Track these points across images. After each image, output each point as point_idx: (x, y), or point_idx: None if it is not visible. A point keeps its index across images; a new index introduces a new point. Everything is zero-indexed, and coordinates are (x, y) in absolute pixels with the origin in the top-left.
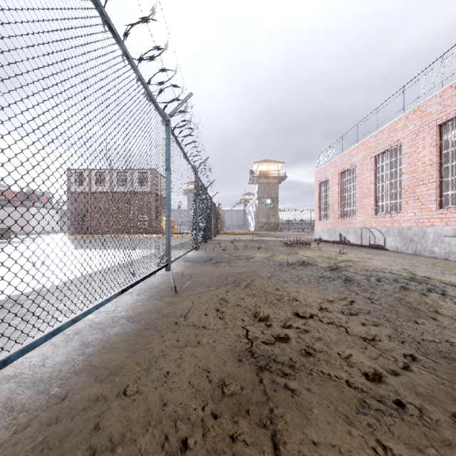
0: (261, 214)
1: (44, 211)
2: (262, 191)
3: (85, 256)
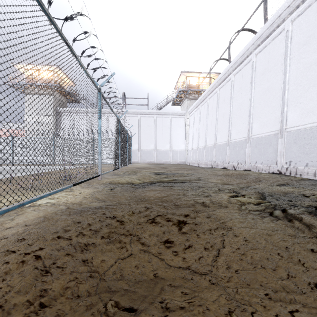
0: None
1: None
2: None
3: None
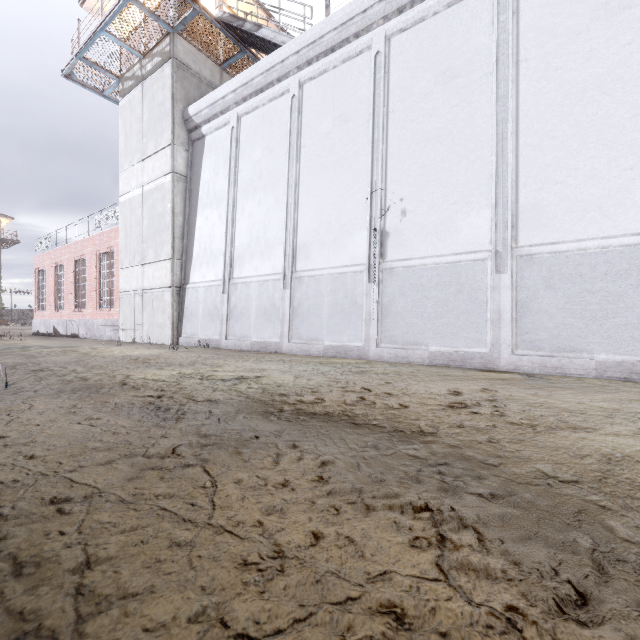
0: None
1: None
2: None
3: None
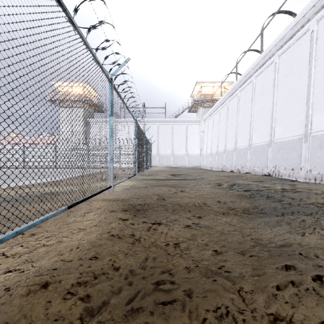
0: None
1: None
2: None
3: None
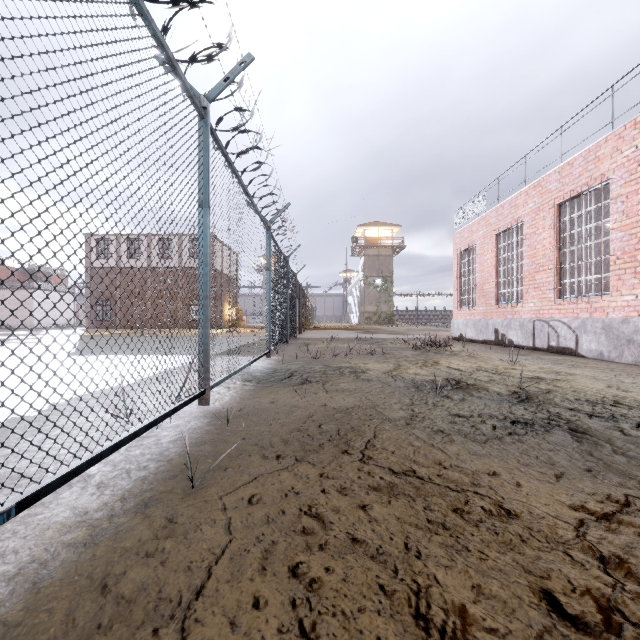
0: (368, 299)
1: (53, 295)
2: (370, 267)
3: (74, 368)
